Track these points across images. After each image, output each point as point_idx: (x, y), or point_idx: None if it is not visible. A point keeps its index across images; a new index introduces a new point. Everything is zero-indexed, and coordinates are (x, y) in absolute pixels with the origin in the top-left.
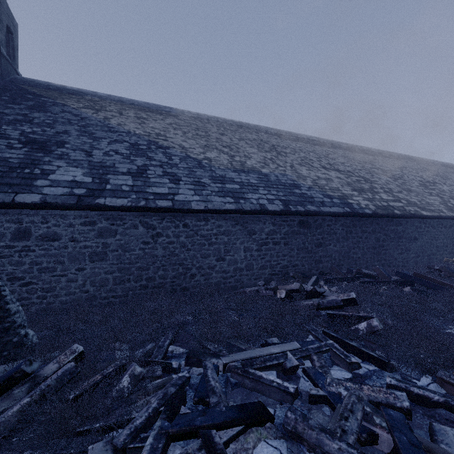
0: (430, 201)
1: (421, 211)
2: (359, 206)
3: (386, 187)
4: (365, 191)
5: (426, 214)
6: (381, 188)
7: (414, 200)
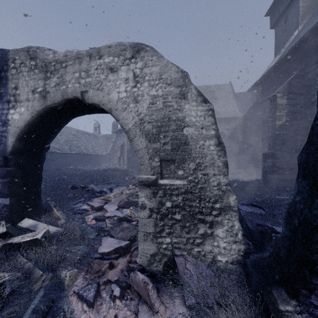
0: (65, 147)
1: (57, 151)
2: None
3: None
4: None
5: (59, 152)
6: None
7: (57, 147)
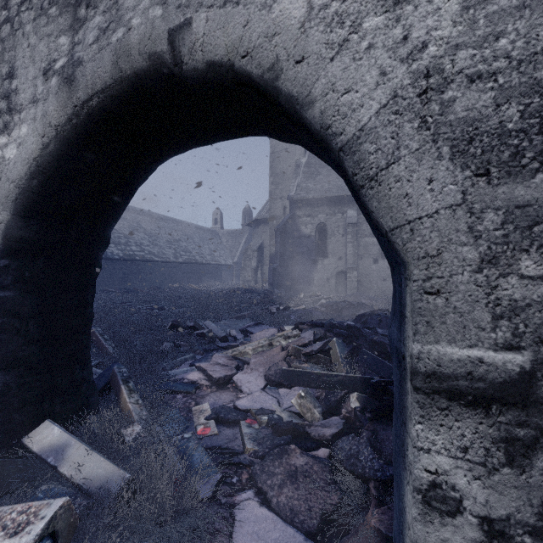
0: (167, 252)
1: (154, 258)
2: (112, 254)
3: (140, 242)
4: (121, 245)
5: (157, 260)
6: (135, 242)
7: (155, 251)
